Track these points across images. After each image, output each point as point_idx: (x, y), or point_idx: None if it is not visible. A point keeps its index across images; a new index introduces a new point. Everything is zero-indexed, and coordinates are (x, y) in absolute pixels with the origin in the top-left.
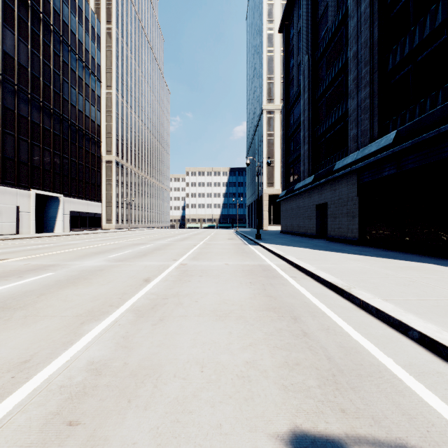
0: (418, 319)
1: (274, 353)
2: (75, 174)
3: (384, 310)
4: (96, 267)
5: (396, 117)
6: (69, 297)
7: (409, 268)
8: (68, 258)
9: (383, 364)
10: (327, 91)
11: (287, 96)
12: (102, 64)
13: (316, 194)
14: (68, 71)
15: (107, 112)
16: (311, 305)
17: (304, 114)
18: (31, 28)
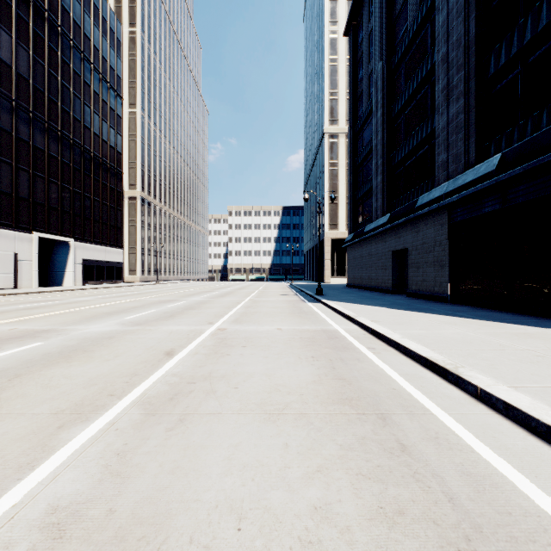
0: None
1: (358, 487)
2: (89, 213)
3: (519, 406)
4: (105, 333)
5: (500, 137)
6: (54, 380)
7: (528, 335)
8: (71, 321)
9: (546, 512)
10: (406, 106)
11: (355, 115)
12: (124, 77)
13: (393, 237)
14: (80, 84)
15: (130, 136)
16: (403, 394)
17: (377, 136)
18: (33, 29)
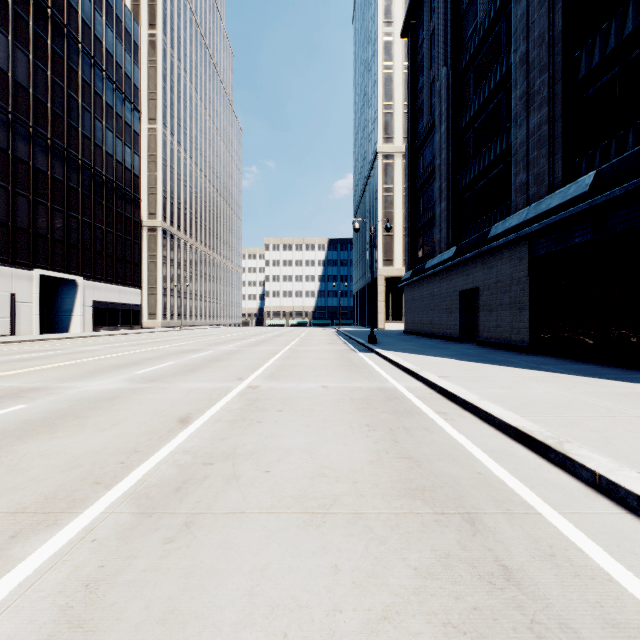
0: None
1: None
2: (101, 247)
3: None
4: (107, 392)
5: (593, 152)
6: (26, 459)
7: (639, 396)
8: (69, 376)
9: None
10: (476, 119)
11: (413, 131)
12: (142, 87)
13: (460, 275)
14: (90, 94)
15: (150, 157)
16: (493, 481)
17: (441, 155)
18: (33, 29)
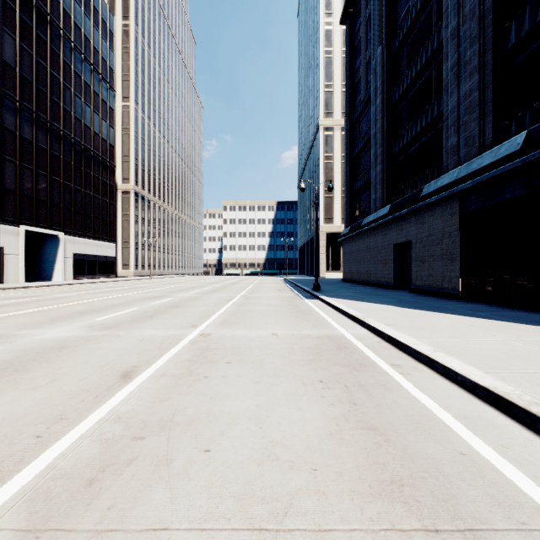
0: None
1: None
2: (80, 207)
3: None
4: (60, 340)
5: (523, 114)
6: None
7: None
8: (31, 323)
9: None
10: (408, 91)
11: (351, 106)
12: (117, 70)
13: (394, 229)
14: (70, 74)
15: (124, 130)
16: (483, 468)
17: (376, 125)
18: (19, 16)
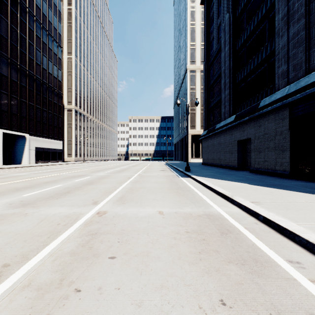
0: None
1: None
2: (39, 118)
3: None
4: None
5: None
6: None
7: None
8: None
9: None
10: (247, 40)
11: (208, 55)
12: (64, 36)
13: (238, 131)
14: (33, 36)
15: (68, 72)
16: None
17: (225, 64)
18: None
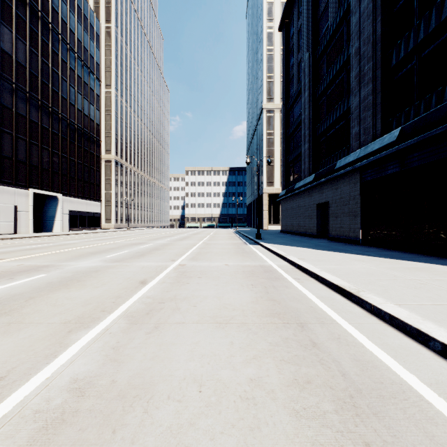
0: (438, 328)
1: (281, 367)
2: (74, 173)
3: (399, 317)
4: (92, 267)
5: (400, 114)
6: (59, 301)
7: (417, 269)
8: (64, 258)
9: (406, 382)
10: (328, 89)
11: (287, 95)
12: (101, 63)
13: (317, 193)
14: (66, 69)
15: (106, 111)
16: (317, 310)
17: (305, 112)
18: (29, 26)
